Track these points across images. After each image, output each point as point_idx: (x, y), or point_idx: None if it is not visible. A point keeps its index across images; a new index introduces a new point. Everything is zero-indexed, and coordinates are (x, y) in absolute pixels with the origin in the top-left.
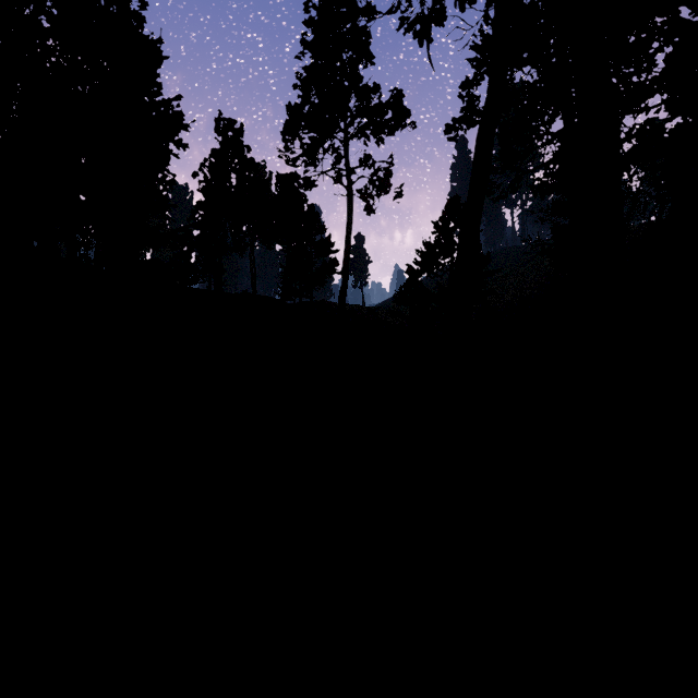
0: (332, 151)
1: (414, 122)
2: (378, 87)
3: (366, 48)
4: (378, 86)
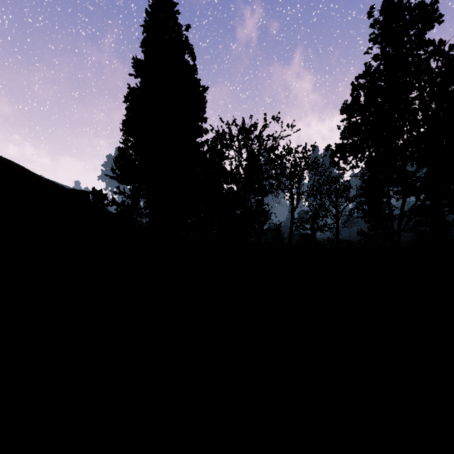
0: None
1: None
2: None
3: None
4: None
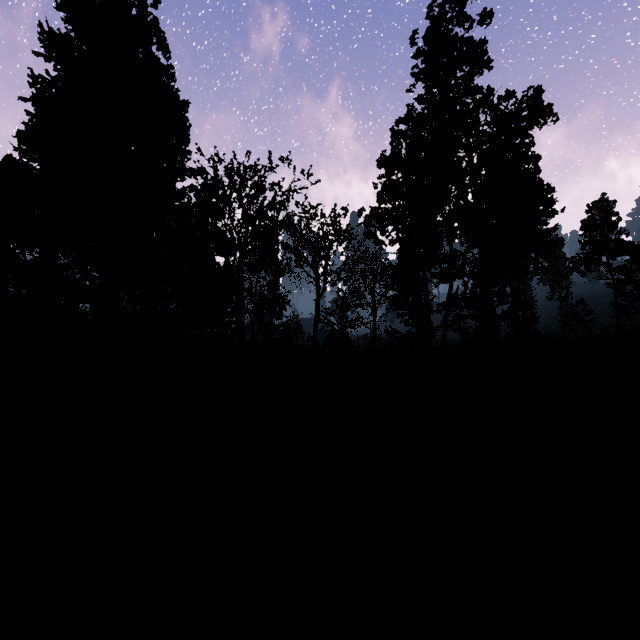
0: None
1: None
2: None
3: None
4: None
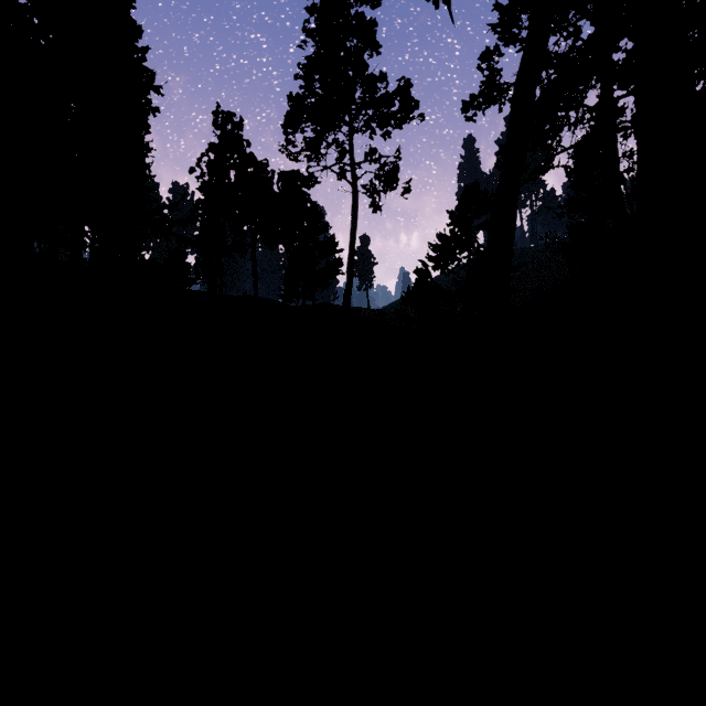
0: (336, 145)
1: (423, 114)
2: (385, 76)
3: (372, 36)
4: (385, 75)
